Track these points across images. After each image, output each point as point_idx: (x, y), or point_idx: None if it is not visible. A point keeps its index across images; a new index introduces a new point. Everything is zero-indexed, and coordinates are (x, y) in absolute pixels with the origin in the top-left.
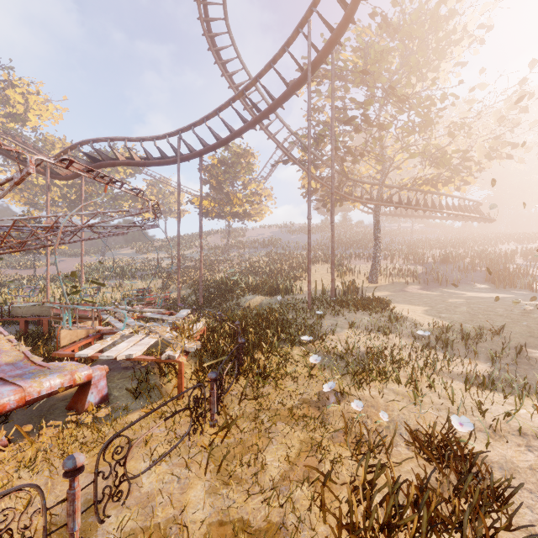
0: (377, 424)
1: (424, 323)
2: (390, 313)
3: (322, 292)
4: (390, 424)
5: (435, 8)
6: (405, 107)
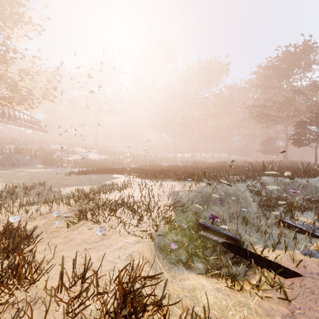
0: None
1: None
2: None
3: None
4: None
5: None
6: None
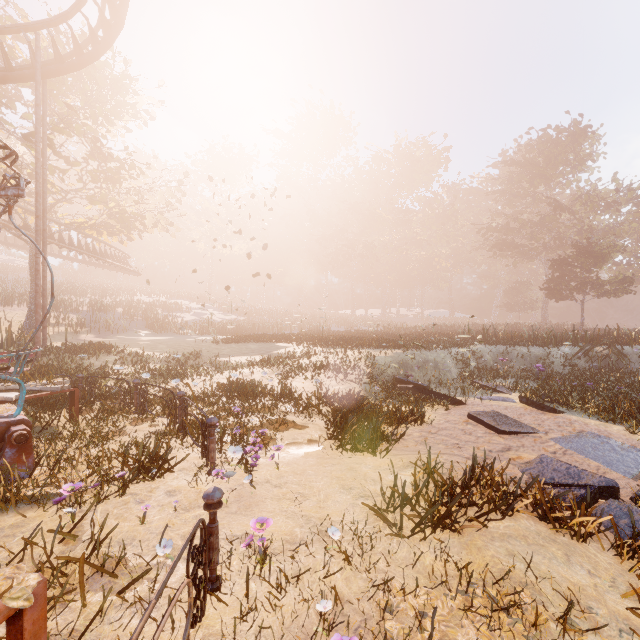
0: (201, 392)
1: (162, 354)
2: (136, 351)
3: (9, 344)
4: (206, 390)
5: (121, 77)
6: (102, 158)
